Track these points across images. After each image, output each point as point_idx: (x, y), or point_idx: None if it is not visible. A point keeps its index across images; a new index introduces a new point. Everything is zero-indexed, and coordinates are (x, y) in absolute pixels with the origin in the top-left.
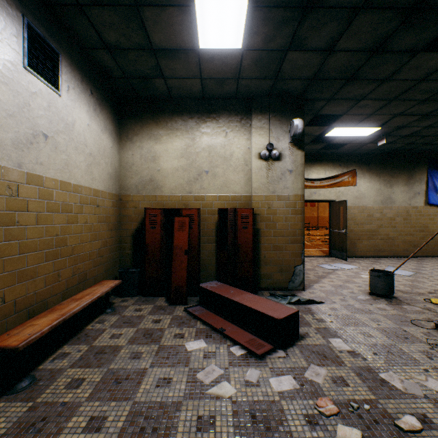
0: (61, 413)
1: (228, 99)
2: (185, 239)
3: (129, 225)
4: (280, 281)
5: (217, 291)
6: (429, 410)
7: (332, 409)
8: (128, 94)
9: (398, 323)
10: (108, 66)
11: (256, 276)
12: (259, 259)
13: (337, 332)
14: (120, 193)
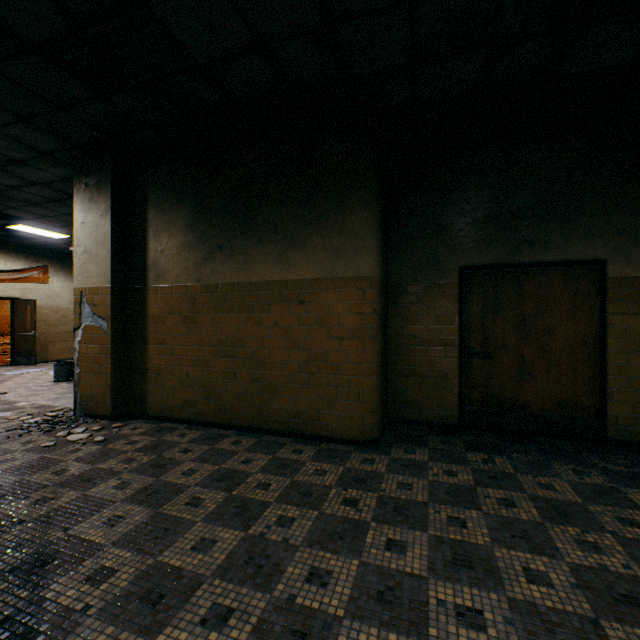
0: None
1: None
2: None
3: None
4: None
5: None
6: (71, 405)
7: (18, 417)
8: None
9: (71, 389)
10: None
11: None
12: None
13: (22, 401)
14: None
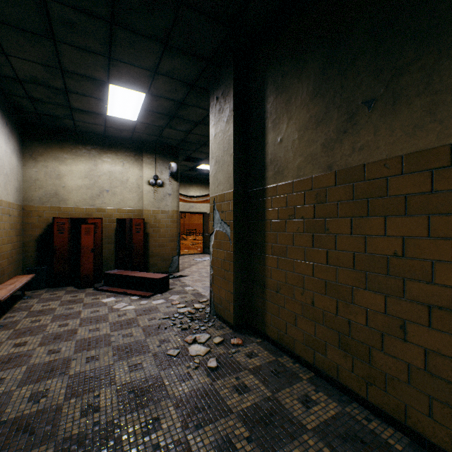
0: (39, 327)
1: (125, 139)
2: (91, 241)
3: (33, 231)
4: (163, 267)
5: (120, 273)
6: None
7: (177, 302)
8: (33, 121)
9: None
10: (24, 105)
11: (147, 265)
12: (149, 254)
13: (190, 285)
14: (23, 203)
